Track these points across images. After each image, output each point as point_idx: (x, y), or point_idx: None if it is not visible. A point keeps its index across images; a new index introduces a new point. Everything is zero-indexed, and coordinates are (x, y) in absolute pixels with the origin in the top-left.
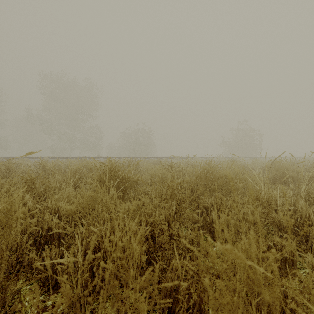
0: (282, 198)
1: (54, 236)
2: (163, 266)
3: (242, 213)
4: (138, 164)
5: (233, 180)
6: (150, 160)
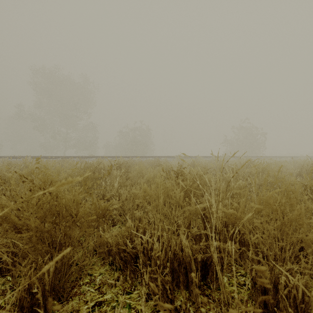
0: None
1: None
2: None
3: None
4: (109, 173)
5: None
6: (147, 160)
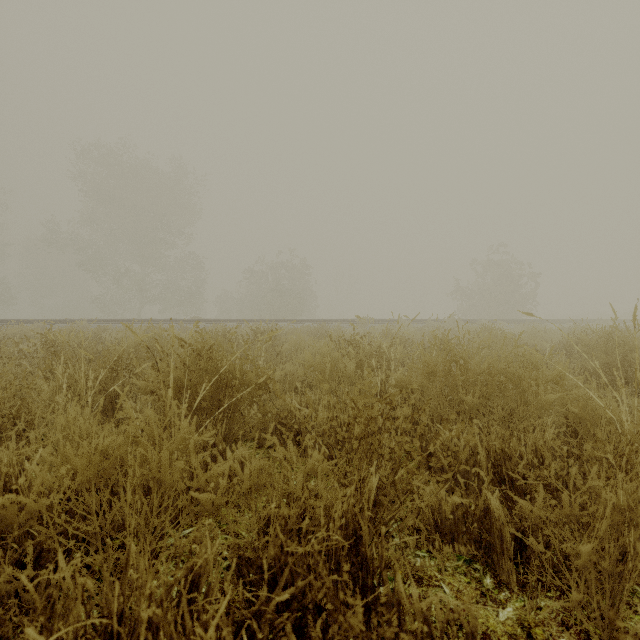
0: None
1: None
2: None
3: (608, 511)
4: (270, 338)
5: (522, 383)
6: (305, 328)
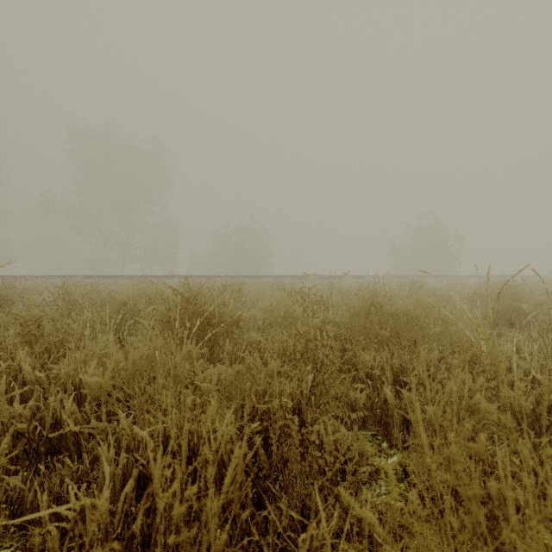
0: (516, 355)
1: (67, 438)
2: (289, 513)
3: (448, 390)
4: (239, 289)
5: (421, 321)
6: (263, 282)
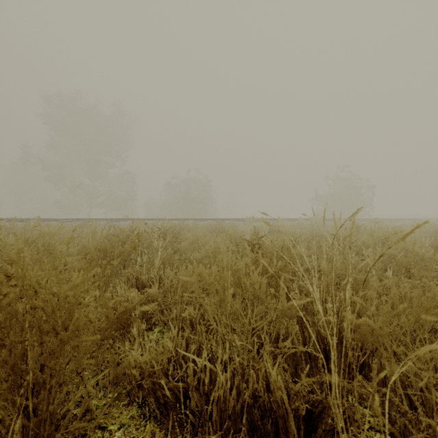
0: None
1: None
2: None
3: None
4: (135, 247)
5: None
6: (206, 225)
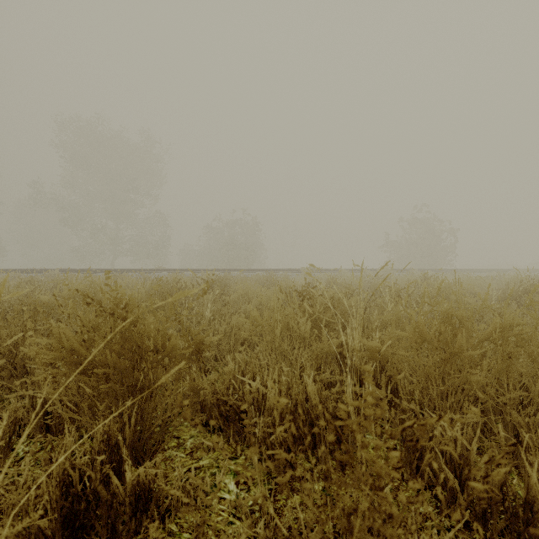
0: None
1: None
2: None
3: None
4: (205, 293)
5: None
6: (255, 276)
